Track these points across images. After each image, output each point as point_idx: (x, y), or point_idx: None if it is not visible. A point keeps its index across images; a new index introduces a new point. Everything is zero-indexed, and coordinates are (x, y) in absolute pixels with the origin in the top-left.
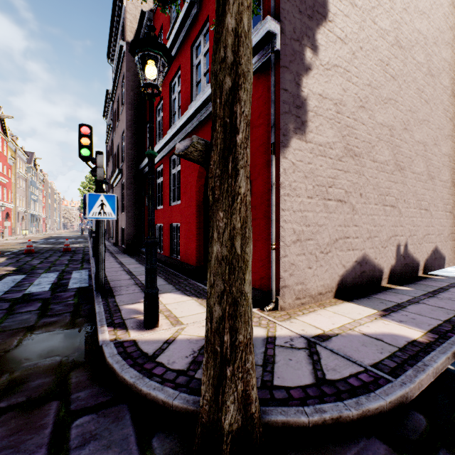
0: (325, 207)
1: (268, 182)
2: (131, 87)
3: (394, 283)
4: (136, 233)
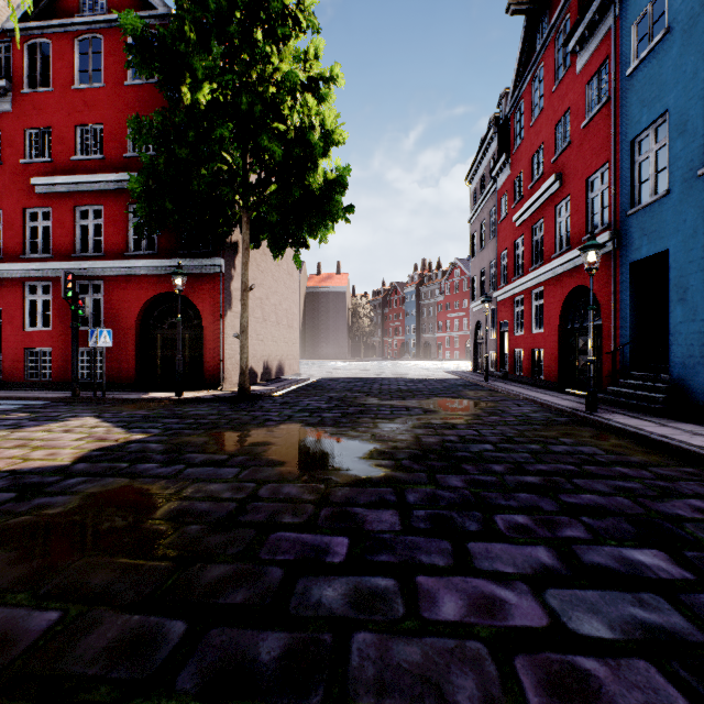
0: (238, 342)
1: (217, 330)
2: None
3: (263, 381)
4: None
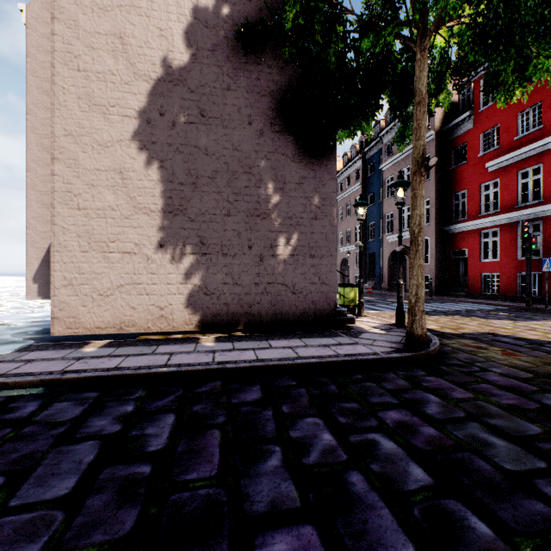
0: None
1: None
2: (437, 166)
3: None
4: (441, 280)
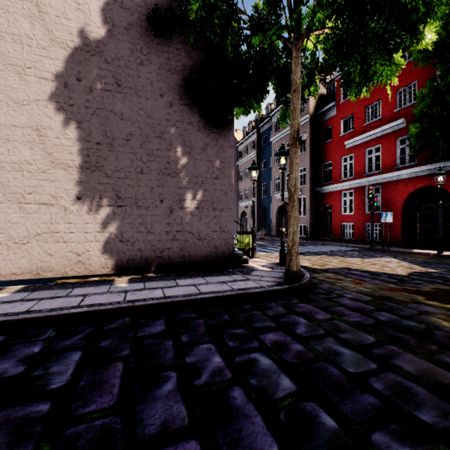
0: None
1: None
2: (312, 141)
3: None
4: (314, 228)
